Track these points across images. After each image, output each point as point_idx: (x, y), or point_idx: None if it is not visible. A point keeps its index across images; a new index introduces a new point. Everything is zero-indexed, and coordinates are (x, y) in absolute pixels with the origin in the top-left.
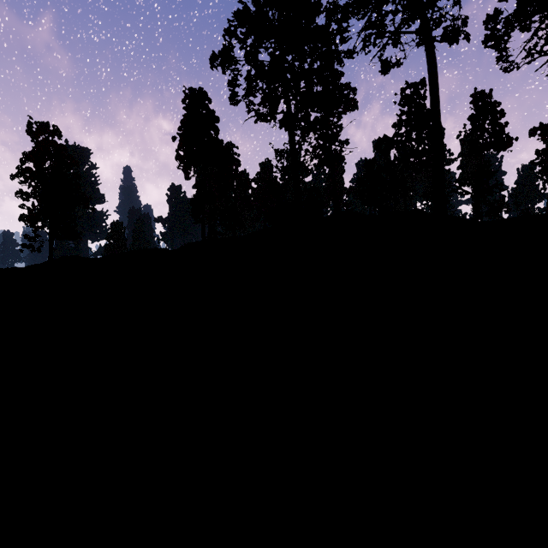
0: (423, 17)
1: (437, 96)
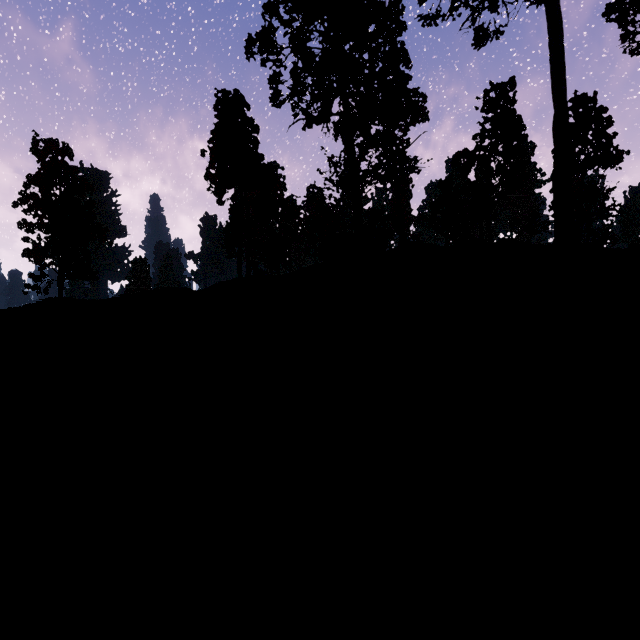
0: None
1: (562, 66)
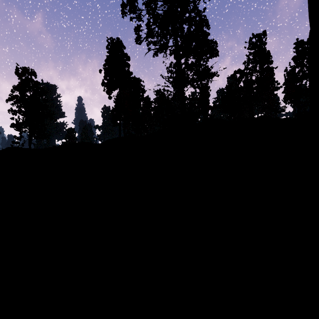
0: None
1: None
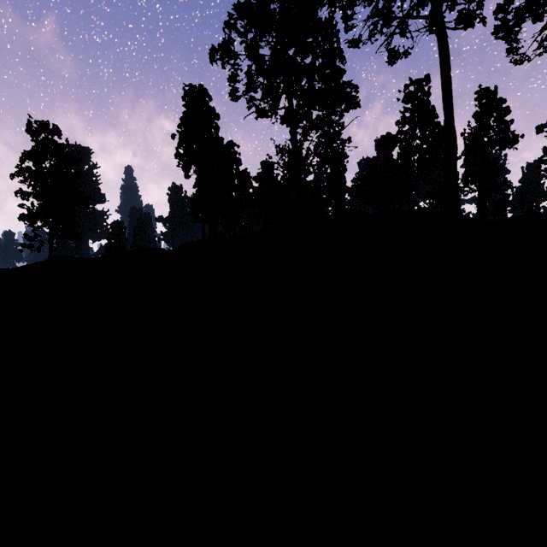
0: (434, 1)
1: (449, 85)
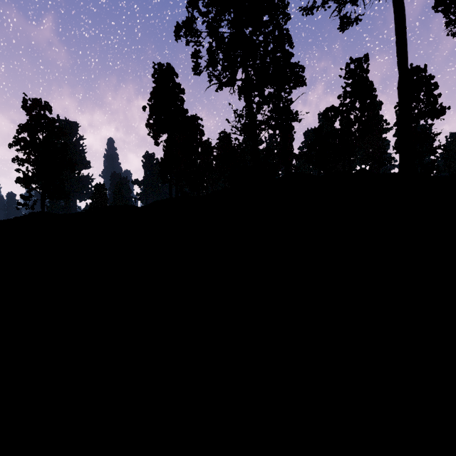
0: None
1: (404, 43)
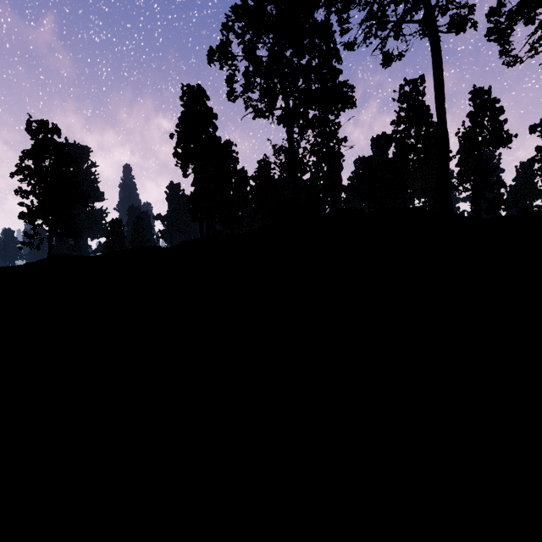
0: (427, 6)
1: (442, 88)
